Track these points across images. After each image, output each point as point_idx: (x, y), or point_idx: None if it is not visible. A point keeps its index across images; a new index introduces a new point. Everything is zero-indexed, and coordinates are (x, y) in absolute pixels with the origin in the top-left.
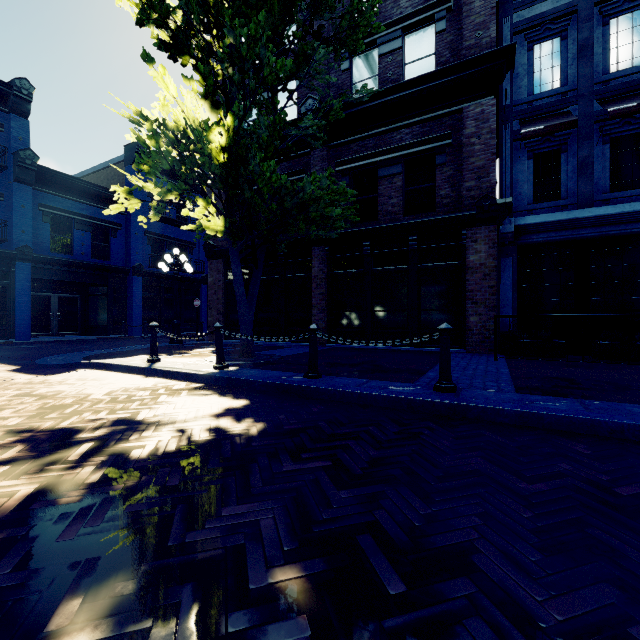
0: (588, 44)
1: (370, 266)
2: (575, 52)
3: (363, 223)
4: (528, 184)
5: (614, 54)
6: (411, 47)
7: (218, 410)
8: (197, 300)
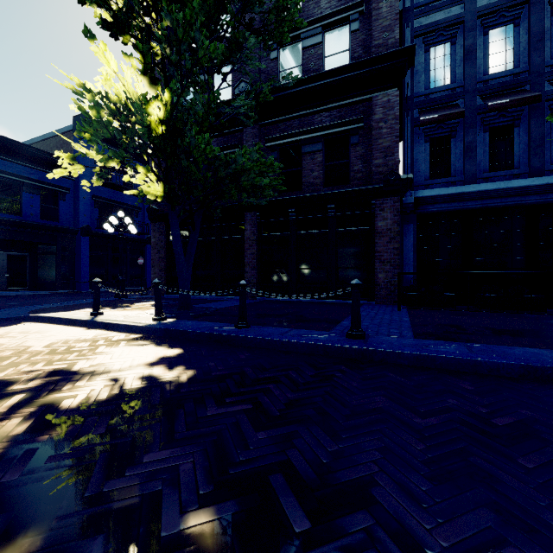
0: (472, 49)
1: (295, 230)
2: (462, 55)
3: (289, 192)
4: (425, 163)
5: (492, 59)
6: (330, 43)
7: (153, 359)
8: (141, 258)
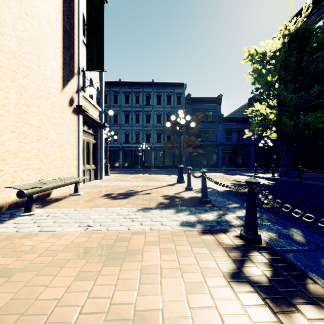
0: None
1: None
2: None
3: None
4: None
5: None
6: None
7: (266, 182)
8: (274, 155)
